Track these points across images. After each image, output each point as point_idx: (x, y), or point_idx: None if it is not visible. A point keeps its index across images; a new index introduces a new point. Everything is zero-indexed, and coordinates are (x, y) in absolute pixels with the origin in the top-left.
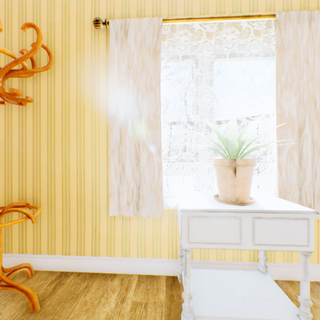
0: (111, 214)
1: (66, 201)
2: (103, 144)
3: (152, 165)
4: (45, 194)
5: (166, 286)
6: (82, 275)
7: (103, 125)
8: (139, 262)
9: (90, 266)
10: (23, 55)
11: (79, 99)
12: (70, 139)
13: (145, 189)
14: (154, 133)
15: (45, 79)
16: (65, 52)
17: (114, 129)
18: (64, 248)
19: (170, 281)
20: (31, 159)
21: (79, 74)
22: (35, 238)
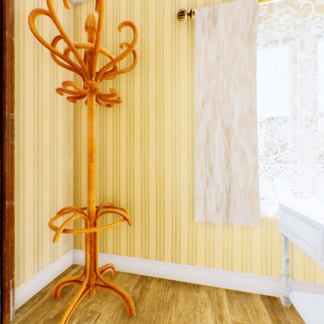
0: (196, 220)
1: (144, 203)
2: (183, 144)
3: (245, 167)
4: (124, 196)
5: (265, 307)
6: (163, 281)
7: (184, 124)
8: (225, 275)
9: (170, 273)
10: (120, 55)
11: (158, 98)
12: (148, 140)
13: (237, 194)
14: (248, 131)
15: (124, 80)
16: (143, 51)
17: (200, 127)
18: (143, 251)
19: (267, 301)
20: (111, 161)
21: (158, 72)
22: (115, 238)
